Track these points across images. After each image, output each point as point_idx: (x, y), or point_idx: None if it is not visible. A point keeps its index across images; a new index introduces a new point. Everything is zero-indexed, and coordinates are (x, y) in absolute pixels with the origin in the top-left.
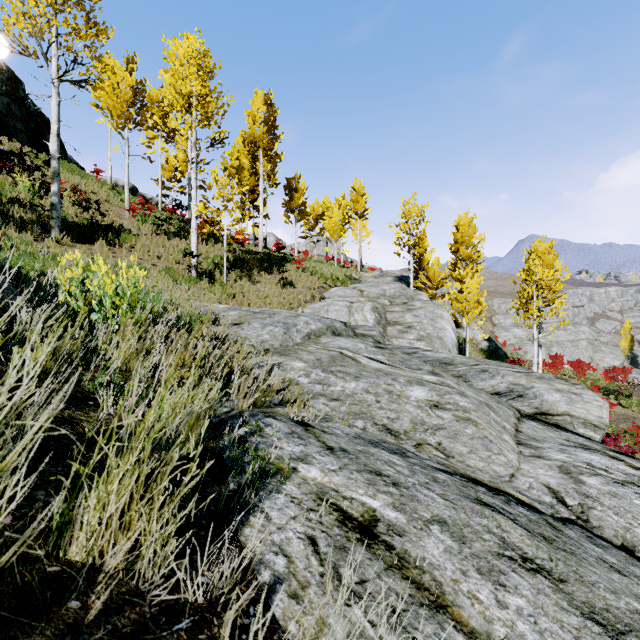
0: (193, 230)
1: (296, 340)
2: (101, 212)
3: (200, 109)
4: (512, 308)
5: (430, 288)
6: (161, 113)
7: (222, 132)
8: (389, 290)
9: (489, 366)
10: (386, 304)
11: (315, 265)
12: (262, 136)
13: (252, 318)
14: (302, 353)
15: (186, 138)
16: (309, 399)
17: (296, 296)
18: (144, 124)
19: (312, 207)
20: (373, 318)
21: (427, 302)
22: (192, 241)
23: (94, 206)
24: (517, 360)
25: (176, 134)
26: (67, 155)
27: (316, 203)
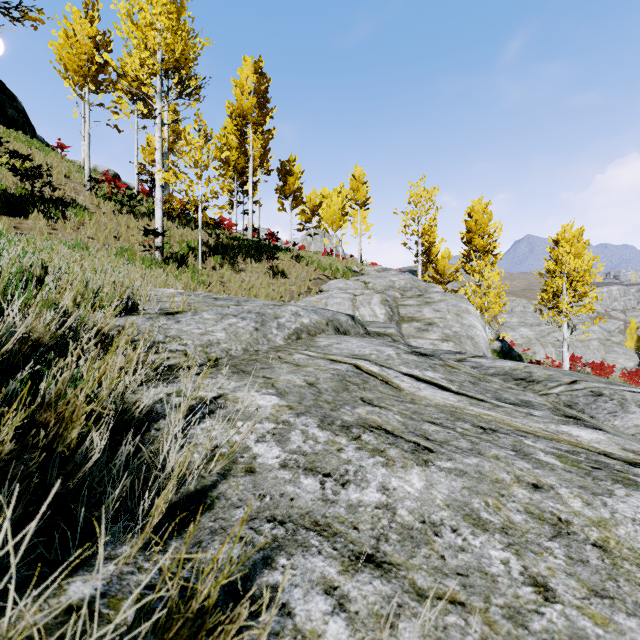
0: (157, 202)
1: (275, 341)
2: (52, 186)
3: (164, 46)
4: (517, 307)
5: (439, 282)
6: (137, 83)
7: (194, 80)
8: (398, 281)
9: (596, 384)
10: (397, 297)
11: (311, 255)
12: (251, 108)
13: (205, 305)
14: (279, 368)
15: (147, 84)
16: (263, 607)
17: (288, 288)
18: (110, 86)
19: (309, 197)
20: (384, 313)
21: (447, 294)
22: (156, 216)
23: (36, 174)
24: (537, 362)
25: (136, 81)
26: (36, 135)
27: (313, 193)
